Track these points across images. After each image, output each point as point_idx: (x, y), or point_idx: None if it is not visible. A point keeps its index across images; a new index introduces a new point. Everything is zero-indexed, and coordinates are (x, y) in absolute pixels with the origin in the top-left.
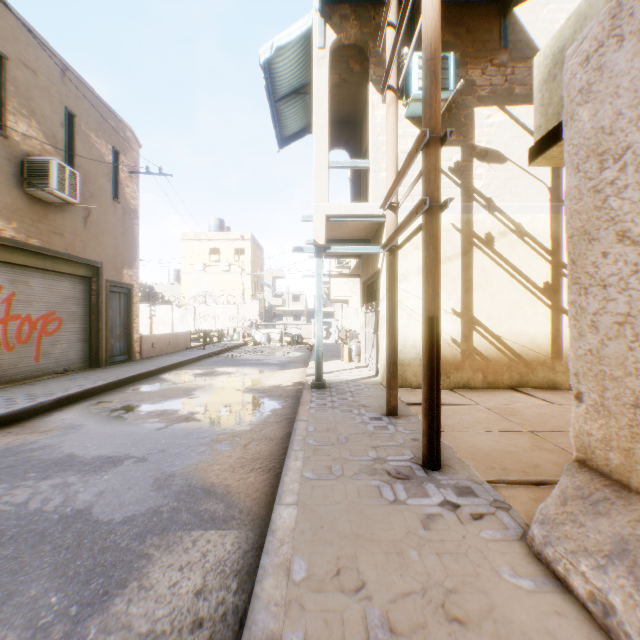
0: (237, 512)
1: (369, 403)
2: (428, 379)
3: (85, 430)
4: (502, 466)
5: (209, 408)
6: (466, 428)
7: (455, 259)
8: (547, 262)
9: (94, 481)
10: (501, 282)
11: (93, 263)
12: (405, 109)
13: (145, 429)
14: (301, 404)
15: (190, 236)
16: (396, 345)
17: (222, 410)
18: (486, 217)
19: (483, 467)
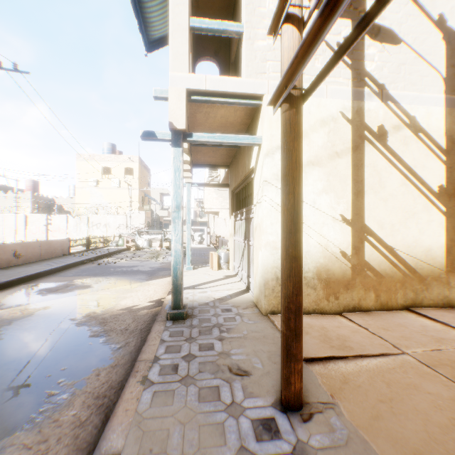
0: None
1: (246, 359)
2: None
3: None
4: None
5: None
6: None
7: (344, 155)
8: (442, 162)
9: None
10: (394, 184)
11: None
12: None
13: None
14: (134, 371)
15: (85, 156)
16: (300, 277)
17: (2, 381)
18: (378, 107)
19: None
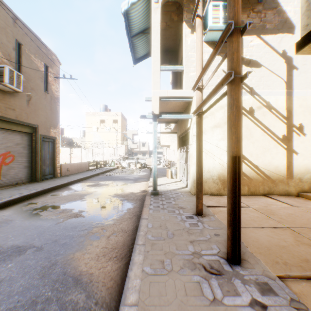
0: (93, 303)
1: (184, 205)
2: (232, 200)
3: (12, 224)
4: (283, 260)
5: (91, 208)
6: (247, 225)
7: None
8: (284, 123)
9: (0, 269)
10: (258, 135)
11: (33, 125)
12: (204, 37)
13: (49, 223)
14: (144, 206)
15: (90, 113)
16: (202, 172)
17: (98, 209)
18: (249, 98)
19: (270, 261)
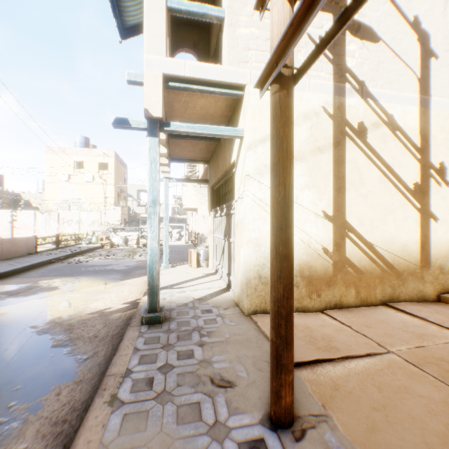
0: None
1: (229, 367)
2: None
3: None
4: None
5: None
6: None
7: (326, 150)
8: (417, 161)
9: None
10: (374, 181)
11: None
12: None
13: None
14: (102, 389)
15: (55, 149)
16: (292, 278)
17: None
18: (359, 103)
19: None
